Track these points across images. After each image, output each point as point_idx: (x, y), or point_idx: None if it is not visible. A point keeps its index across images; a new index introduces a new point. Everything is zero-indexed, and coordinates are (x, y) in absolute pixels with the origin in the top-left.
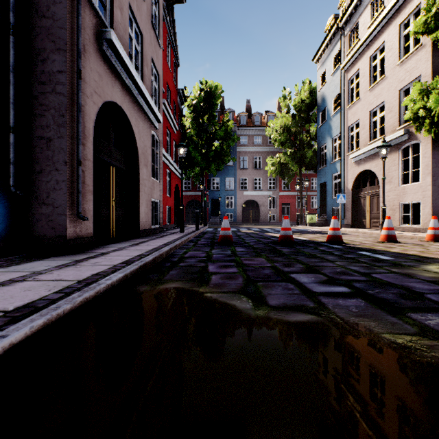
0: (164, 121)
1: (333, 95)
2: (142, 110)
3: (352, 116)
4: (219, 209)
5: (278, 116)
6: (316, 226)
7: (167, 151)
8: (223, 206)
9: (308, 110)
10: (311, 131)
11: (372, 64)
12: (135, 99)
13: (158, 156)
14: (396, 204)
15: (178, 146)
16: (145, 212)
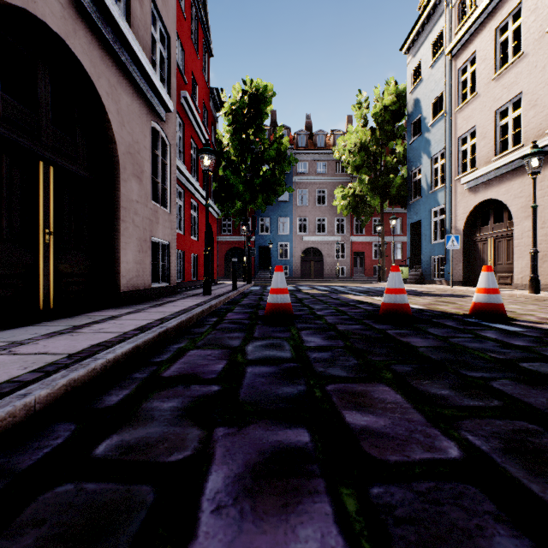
0: (186, 127)
1: (432, 95)
2: (127, 74)
3: (464, 122)
4: (269, 260)
5: (351, 131)
6: (407, 282)
7: (193, 174)
8: (276, 256)
9: (393, 120)
10: (397, 151)
11: (500, 39)
12: (107, 44)
13: (167, 169)
14: (544, 250)
15: (200, 152)
16: (136, 261)
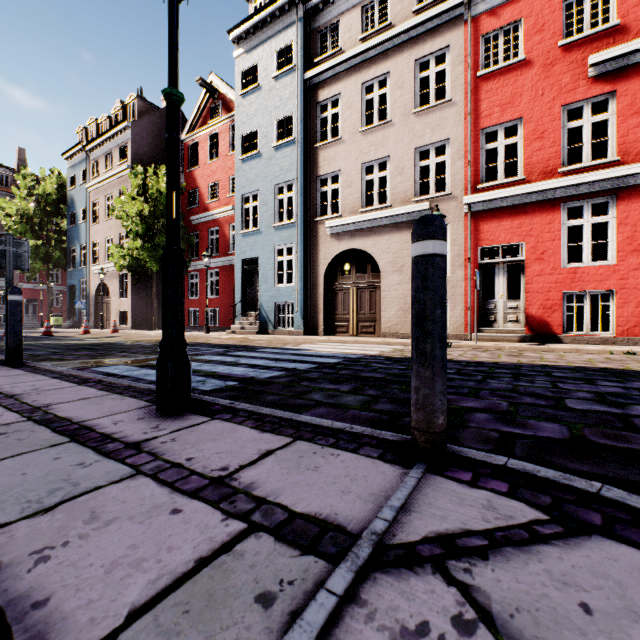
0: None
1: (81, 204)
2: None
3: (95, 235)
4: None
5: (16, 193)
6: (65, 327)
7: None
8: None
9: (57, 204)
10: (64, 224)
11: (108, 202)
12: None
13: None
14: (118, 311)
15: None
16: None
